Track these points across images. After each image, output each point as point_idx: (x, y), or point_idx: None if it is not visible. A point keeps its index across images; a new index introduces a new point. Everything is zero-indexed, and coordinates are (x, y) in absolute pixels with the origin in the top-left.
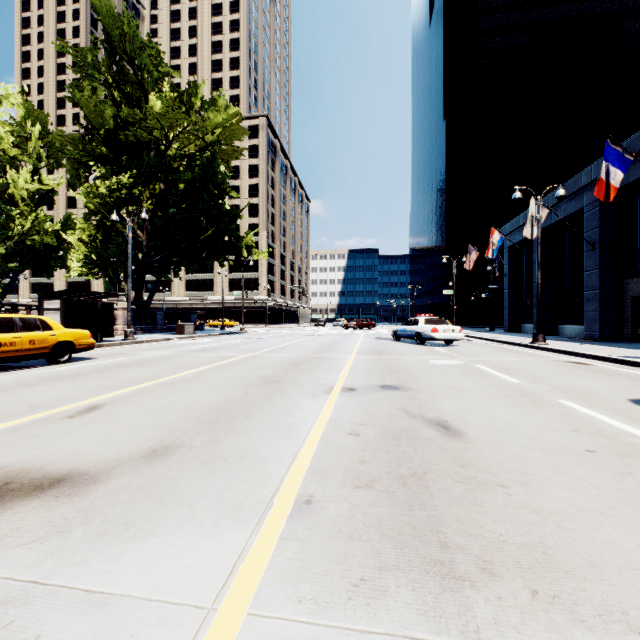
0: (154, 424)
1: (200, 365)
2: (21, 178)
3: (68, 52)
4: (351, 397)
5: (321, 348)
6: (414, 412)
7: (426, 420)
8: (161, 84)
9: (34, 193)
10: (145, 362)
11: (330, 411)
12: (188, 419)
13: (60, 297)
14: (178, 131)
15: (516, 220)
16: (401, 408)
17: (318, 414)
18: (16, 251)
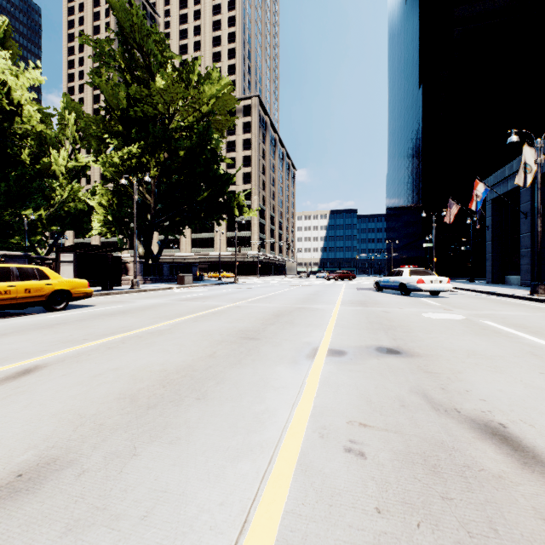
0: (70, 406)
1: (182, 315)
2: (60, 157)
3: (89, 44)
4: (341, 365)
5: (305, 298)
6: (440, 400)
7: (468, 421)
8: (166, 67)
9: (72, 169)
10: (133, 310)
11: (314, 392)
12: (120, 398)
13: (75, 251)
14: (179, 106)
15: (500, 172)
16: (416, 390)
17: (297, 397)
18: (58, 216)
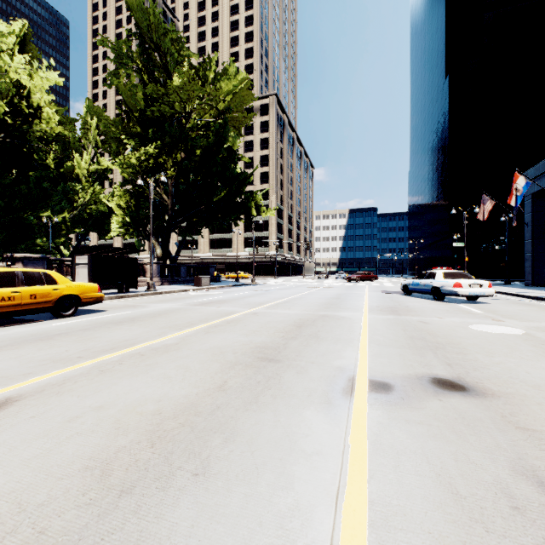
0: (14, 483)
1: (193, 324)
2: (83, 160)
3: (107, 46)
4: (392, 411)
5: (327, 303)
6: None
7: None
8: (183, 66)
9: (94, 173)
10: (143, 317)
11: (364, 466)
12: (87, 468)
13: (90, 253)
14: (195, 104)
15: (543, 163)
16: (522, 469)
17: (340, 477)
18: (81, 219)
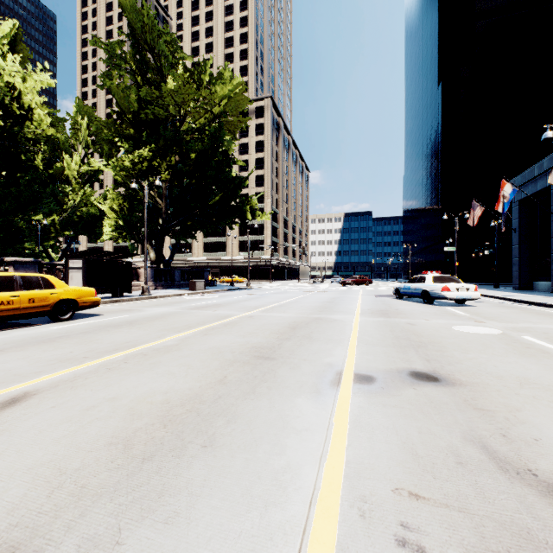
0: (51, 455)
1: (191, 327)
2: (73, 161)
3: (100, 47)
4: (372, 398)
5: (321, 306)
6: (505, 455)
7: (552, 492)
8: (177, 69)
9: (84, 174)
10: (141, 321)
11: (344, 438)
12: (111, 443)
13: (84, 257)
14: (190, 107)
15: (529, 171)
16: (471, 438)
17: (324, 446)
18: (71, 221)
